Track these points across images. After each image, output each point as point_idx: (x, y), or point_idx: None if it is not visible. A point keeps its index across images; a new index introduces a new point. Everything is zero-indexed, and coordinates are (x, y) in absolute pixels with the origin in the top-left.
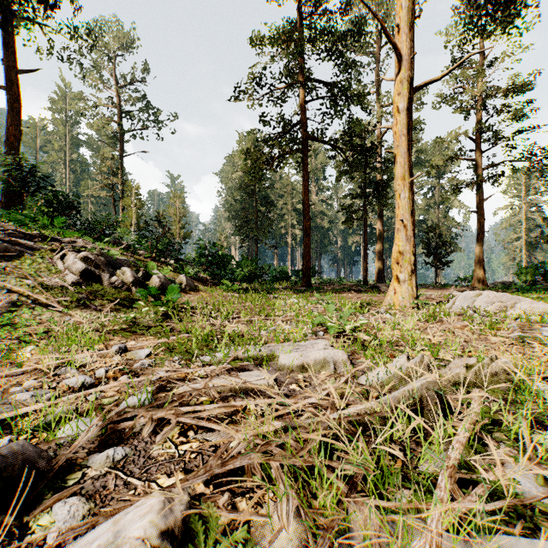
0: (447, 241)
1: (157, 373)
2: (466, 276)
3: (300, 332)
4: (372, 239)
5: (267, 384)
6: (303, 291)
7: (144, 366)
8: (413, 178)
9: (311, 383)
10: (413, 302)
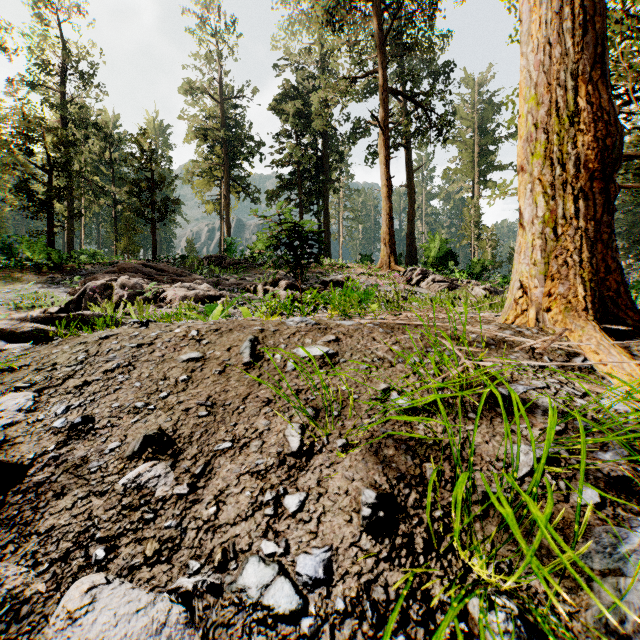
0: None
1: None
2: None
3: None
4: None
5: None
6: None
7: None
8: None
9: None
10: None
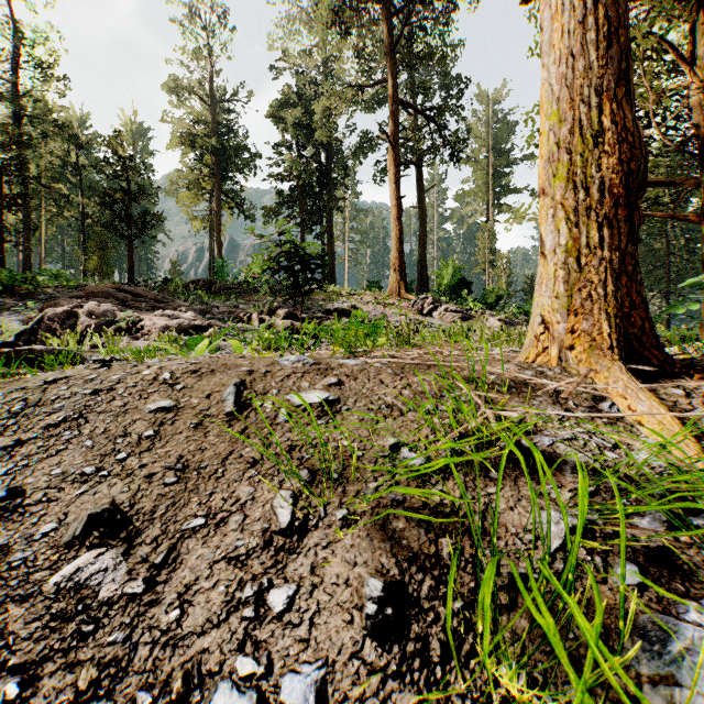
0: None
1: None
2: None
3: None
4: None
5: None
6: None
7: None
8: None
9: None
10: None
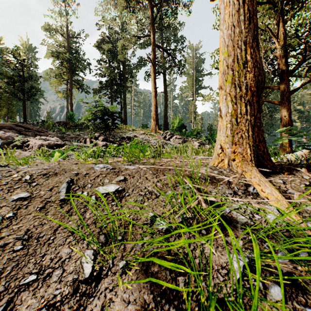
0: None
1: None
2: None
3: None
4: None
5: None
6: None
7: None
8: None
9: None
10: None
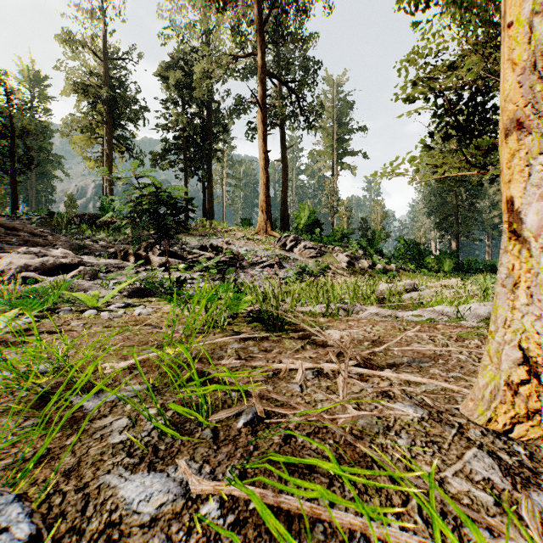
0: None
1: None
2: None
3: None
4: None
5: None
6: None
7: None
8: None
9: None
10: None
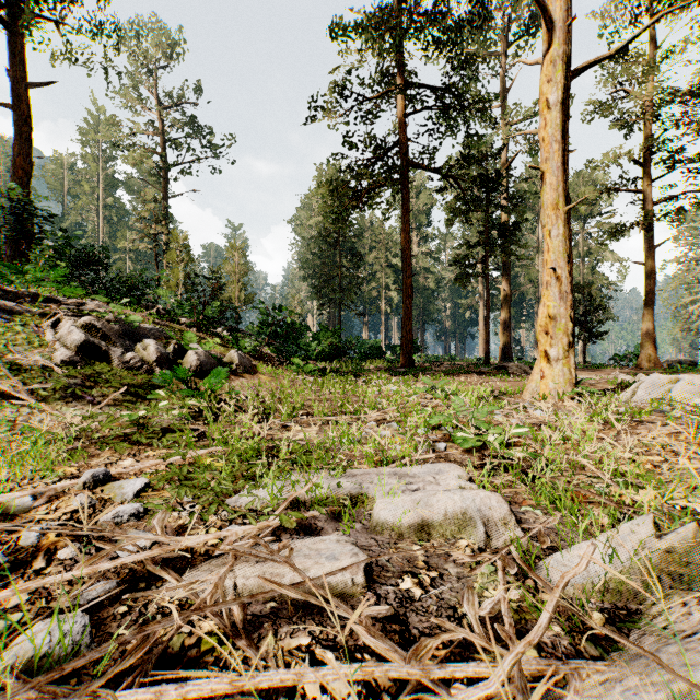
0: (600, 305)
1: (132, 544)
2: (626, 352)
3: (408, 445)
4: (492, 303)
5: (351, 580)
6: (403, 373)
7: (120, 518)
8: (571, 206)
9: (442, 572)
10: (572, 391)
